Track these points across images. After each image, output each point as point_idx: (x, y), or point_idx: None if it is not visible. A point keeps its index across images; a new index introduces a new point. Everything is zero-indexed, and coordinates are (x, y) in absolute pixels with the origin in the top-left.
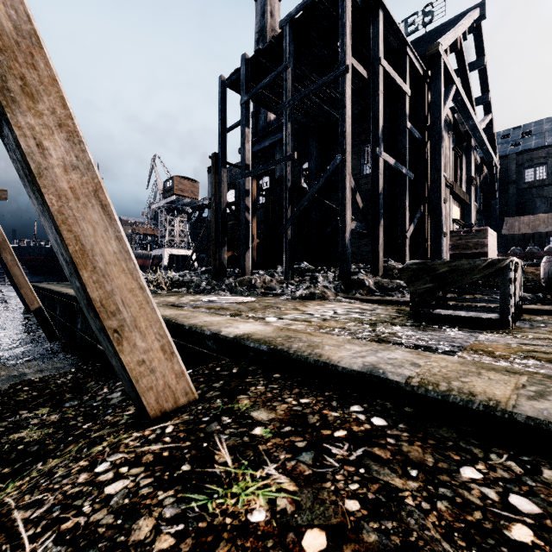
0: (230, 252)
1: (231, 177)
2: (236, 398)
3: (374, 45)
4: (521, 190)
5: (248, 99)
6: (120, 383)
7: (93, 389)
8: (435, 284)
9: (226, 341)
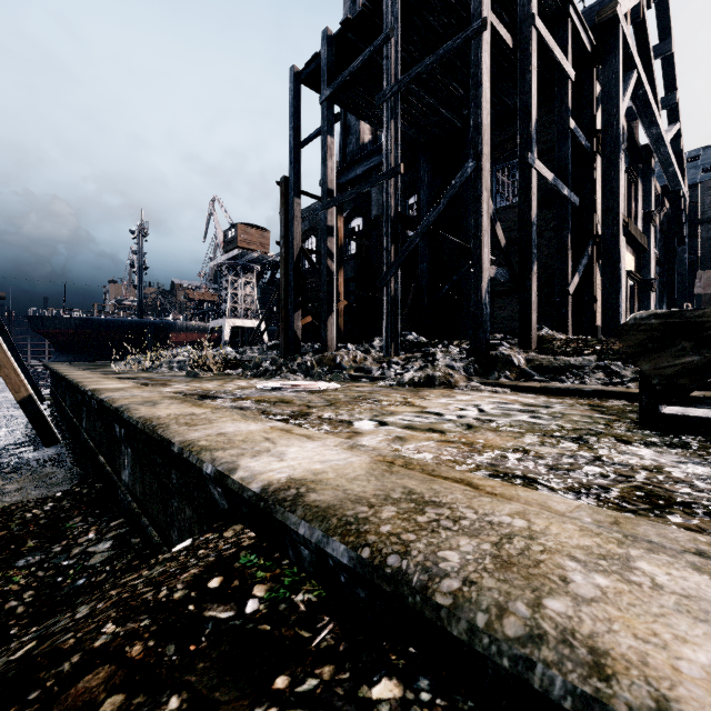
0: (307, 318)
1: (311, 220)
2: None
3: None
4: None
5: (332, 94)
6: (117, 522)
7: (73, 532)
8: (707, 355)
9: (242, 501)
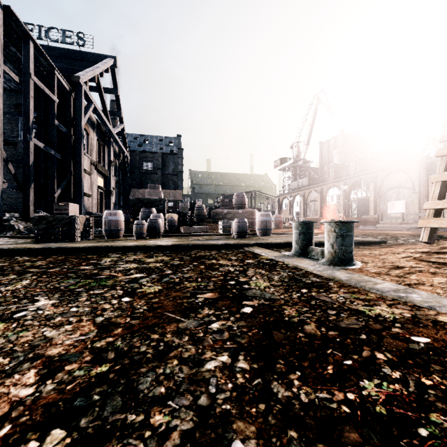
0: None
1: None
2: None
3: (26, 62)
4: (142, 173)
5: None
6: None
7: None
8: (48, 225)
9: None
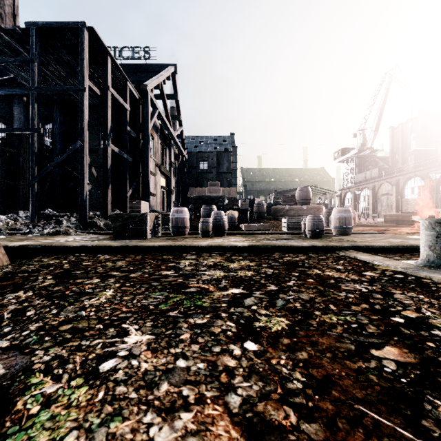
0: None
1: None
2: (32, 259)
3: (105, 76)
4: (198, 173)
5: None
6: None
7: None
8: (123, 222)
9: (14, 248)
